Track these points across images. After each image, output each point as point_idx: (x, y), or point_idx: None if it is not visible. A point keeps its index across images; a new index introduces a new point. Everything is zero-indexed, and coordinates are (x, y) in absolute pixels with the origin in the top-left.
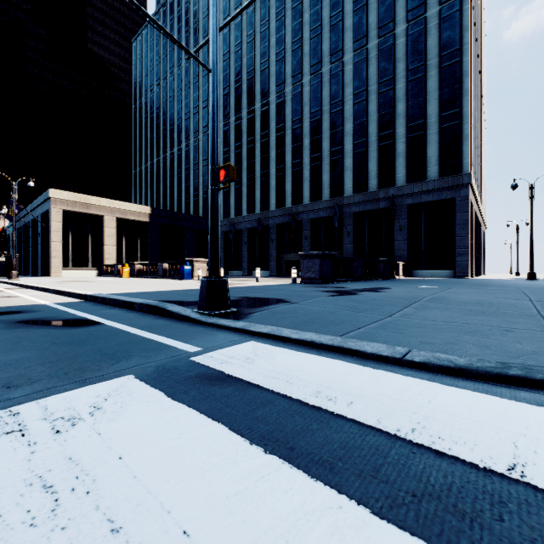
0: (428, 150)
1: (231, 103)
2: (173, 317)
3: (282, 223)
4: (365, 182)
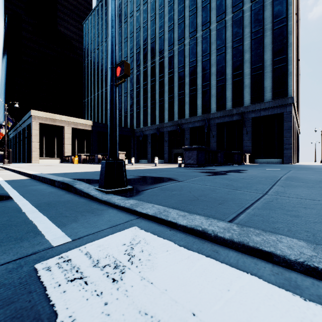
0: (265, 83)
1: (141, 58)
2: (78, 193)
3: (172, 130)
4: (224, 104)
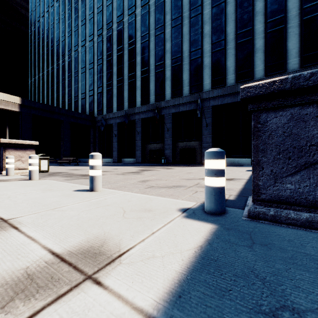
0: (289, 43)
1: (104, 19)
2: None
3: (147, 117)
4: (224, 77)
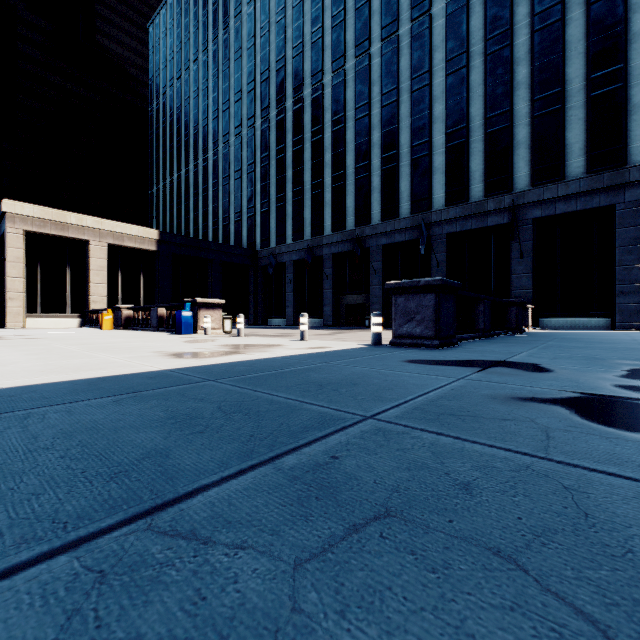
0: (568, 134)
1: (272, 92)
2: None
3: (341, 252)
4: (465, 188)
